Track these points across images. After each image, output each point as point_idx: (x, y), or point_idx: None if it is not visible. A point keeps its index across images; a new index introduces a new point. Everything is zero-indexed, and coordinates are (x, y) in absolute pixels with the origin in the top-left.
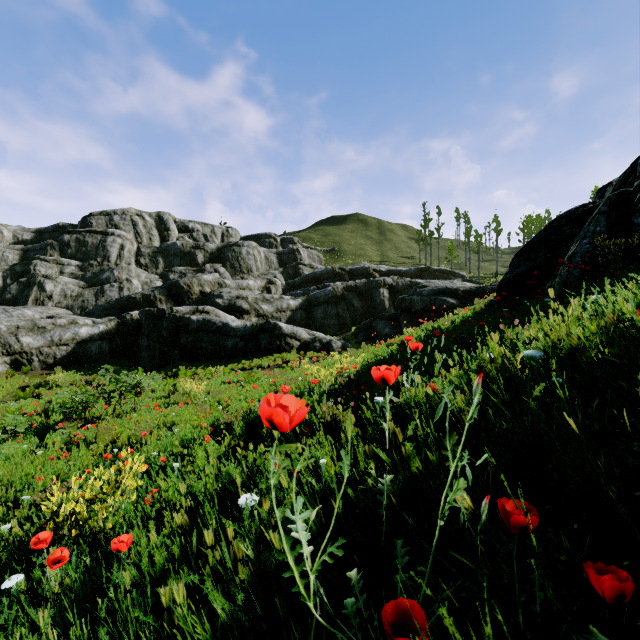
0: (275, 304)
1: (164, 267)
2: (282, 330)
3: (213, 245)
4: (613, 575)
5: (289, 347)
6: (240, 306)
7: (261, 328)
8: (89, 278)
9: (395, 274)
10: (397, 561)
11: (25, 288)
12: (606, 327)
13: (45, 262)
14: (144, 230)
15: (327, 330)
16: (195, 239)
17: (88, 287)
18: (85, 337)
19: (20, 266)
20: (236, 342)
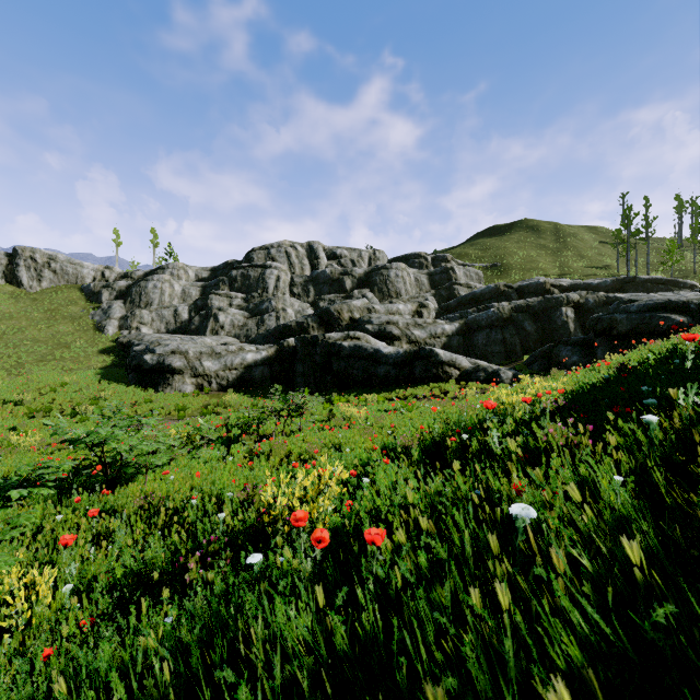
0: (428, 329)
1: (314, 295)
2: (439, 357)
3: (361, 270)
4: None
5: (447, 376)
6: (390, 332)
7: (415, 355)
8: (252, 309)
9: (582, 289)
10: None
11: (204, 320)
12: None
13: (218, 296)
14: (296, 260)
15: (490, 359)
16: (343, 265)
17: (251, 317)
18: (250, 362)
19: (200, 301)
20: (388, 370)
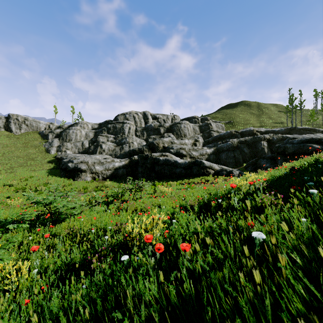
0: (199, 151)
1: (146, 136)
2: (204, 164)
3: (168, 124)
4: None
5: (208, 173)
6: (181, 153)
7: (193, 163)
8: (117, 142)
9: (271, 133)
10: None
11: (96, 147)
12: None
13: (102, 136)
14: (138, 120)
15: (228, 165)
16: (159, 122)
17: (117, 146)
18: (117, 167)
19: (94, 138)
20: (181, 170)
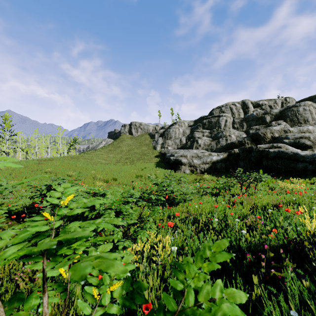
0: None
1: (246, 127)
2: None
3: (276, 110)
4: None
5: None
6: (303, 143)
7: None
8: (213, 136)
9: None
10: None
11: (192, 143)
12: None
13: (197, 132)
14: (235, 111)
15: None
16: (263, 109)
17: (213, 140)
18: (215, 161)
19: (190, 135)
20: (305, 165)
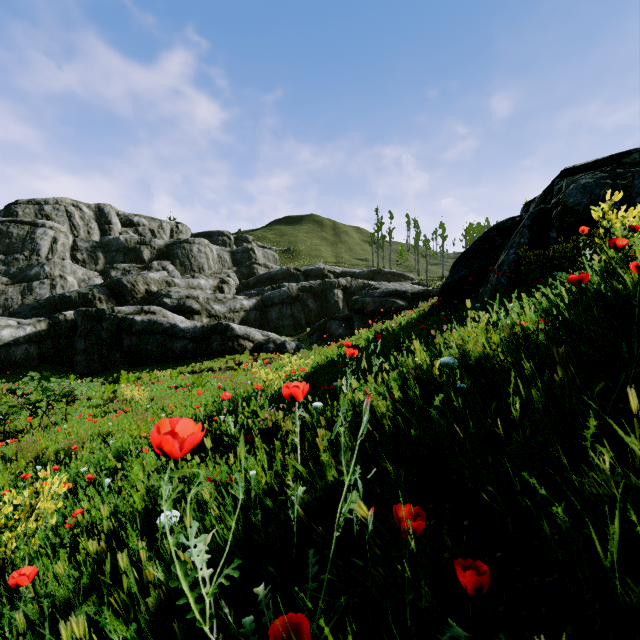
0: (228, 304)
1: (105, 263)
2: (235, 331)
3: (161, 241)
4: (473, 571)
5: (242, 349)
6: (190, 306)
7: (212, 329)
8: (14, 274)
9: (349, 276)
10: (308, 570)
11: None
12: (510, 336)
13: None
14: (81, 222)
15: (282, 331)
16: (141, 234)
17: (12, 284)
18: (8, 340)
19: None
20: (185, 344)
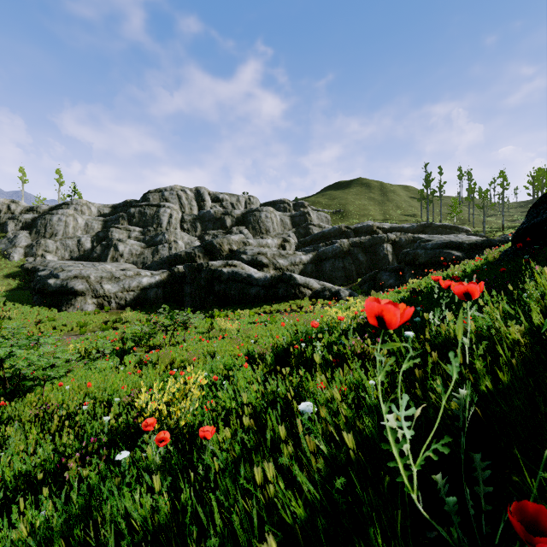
0: (289, 259)
1: (201, 230)
2: (296, 280)
3: (238, 211)
4: None
5: (302, 295)
6: (261, 261)
7: (279, 279)
8: (148, 240)
9: (398, 231)
10: (476, 474)
11: (105, 249)
12: None
13: (118, 229)
14: (186, 202)
15: (335, 281)
16: (224, 207)
17: (147, 247)
18: (146, 285)
19: (102, 233)
20: (258, 290)
